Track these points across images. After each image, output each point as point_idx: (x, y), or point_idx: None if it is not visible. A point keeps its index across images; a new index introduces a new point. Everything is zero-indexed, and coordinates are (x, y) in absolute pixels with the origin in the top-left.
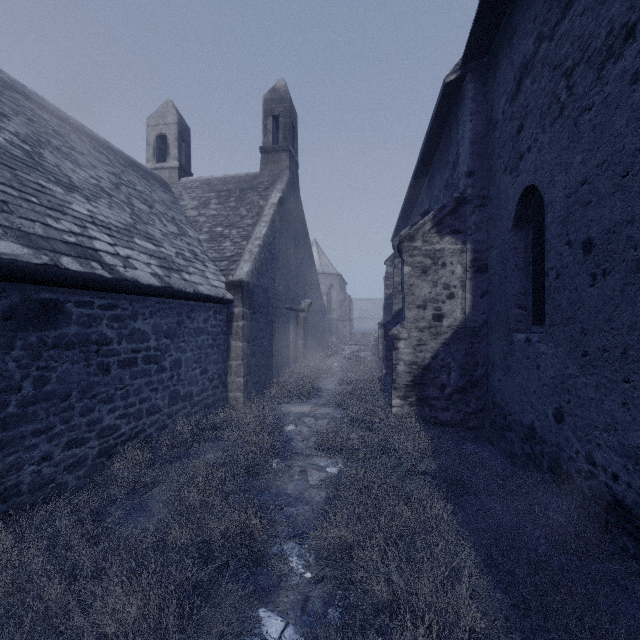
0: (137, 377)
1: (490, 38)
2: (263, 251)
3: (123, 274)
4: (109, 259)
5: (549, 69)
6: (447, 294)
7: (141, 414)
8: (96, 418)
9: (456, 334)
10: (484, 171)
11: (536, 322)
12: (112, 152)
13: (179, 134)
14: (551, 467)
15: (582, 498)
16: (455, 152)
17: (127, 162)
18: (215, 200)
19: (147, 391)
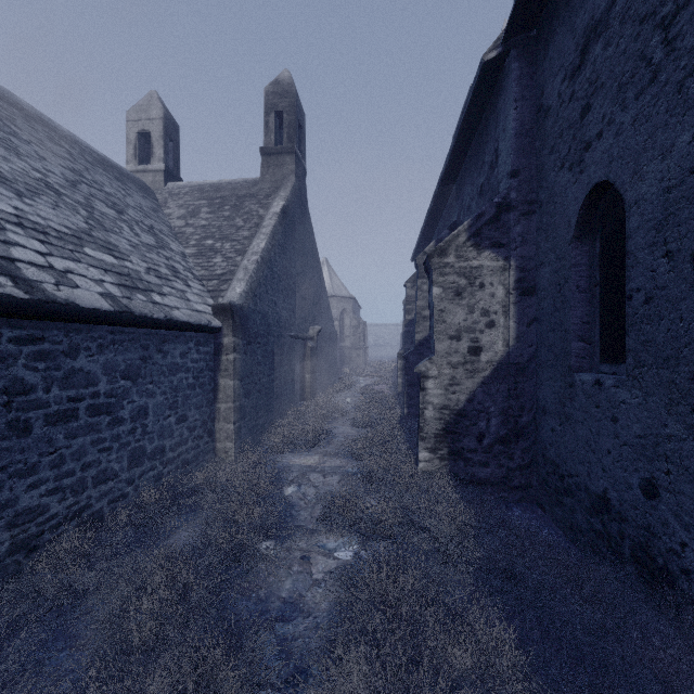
0: (78, 435)
1: (541, 3)
2: (261, 268)
3: (51, 294)
4: (32, 273)
5: (633, 24)
6: (486, 322)
7: (84, 485)
8: (5, 500)
9: (497, 371)
10: (531, 170)
11: (606, 359)
12: (78, 147)
13: (165, 131)
14: (637, 556)
15: (692, 610)
16: (493, 149)
17: (97, 160)
18: (206, 208)
19: (94, 452)
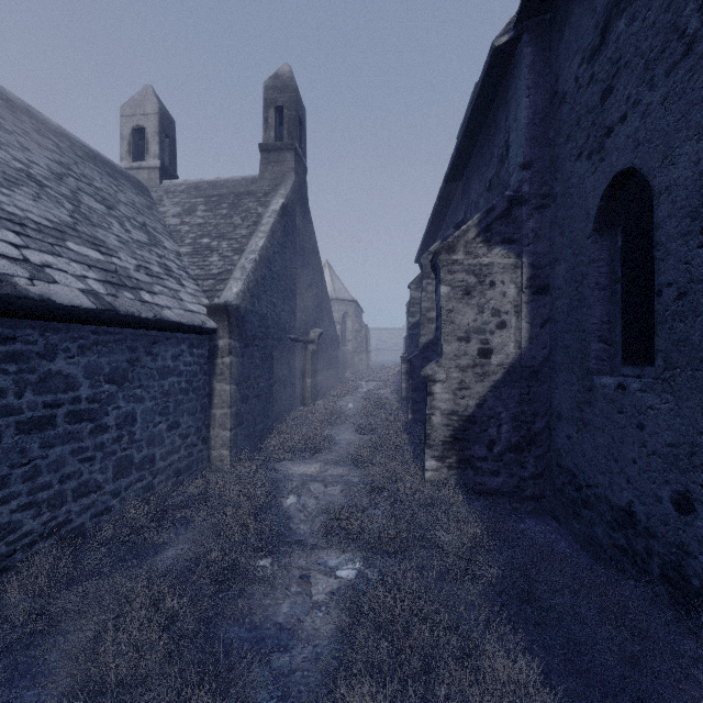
0: (55, 444)
1: None
2: (259, 267)
3: (23, 289)
4: (3, 265)
5: None
6: (497, 322)
7: (63, 498)
8: None
9: (508, 375)
10: (545, 162)
11: (629, 361)
12: (67, 141)
13: (161, 127)
14: (667, 576)
15: None
16: (503, 141)
17: (88, 155)
18: (203, 206)
19: (74, 463)
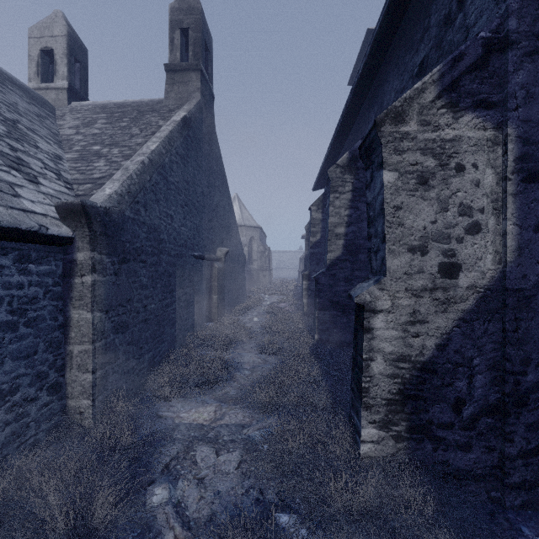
0: None
1: None
2: (148, 171)
3: None
4: None
5: None
6: (467, 225)
7: None
8: None
9: (484, 302)
10: None
11: None
12: None
13: (69, 50)
14: None
15: None
16: None
17: None
18: (103, 120)
19: None
